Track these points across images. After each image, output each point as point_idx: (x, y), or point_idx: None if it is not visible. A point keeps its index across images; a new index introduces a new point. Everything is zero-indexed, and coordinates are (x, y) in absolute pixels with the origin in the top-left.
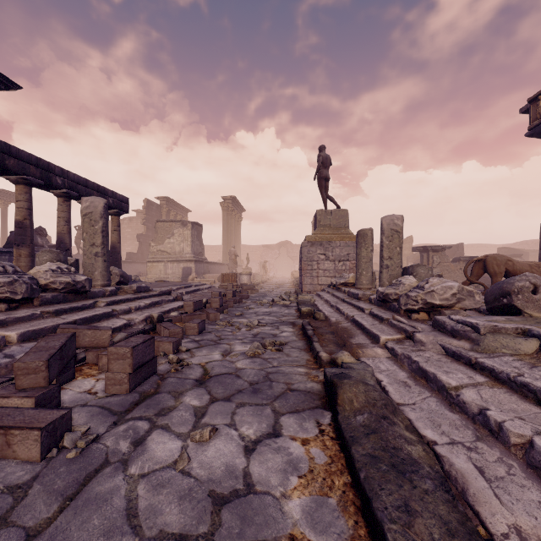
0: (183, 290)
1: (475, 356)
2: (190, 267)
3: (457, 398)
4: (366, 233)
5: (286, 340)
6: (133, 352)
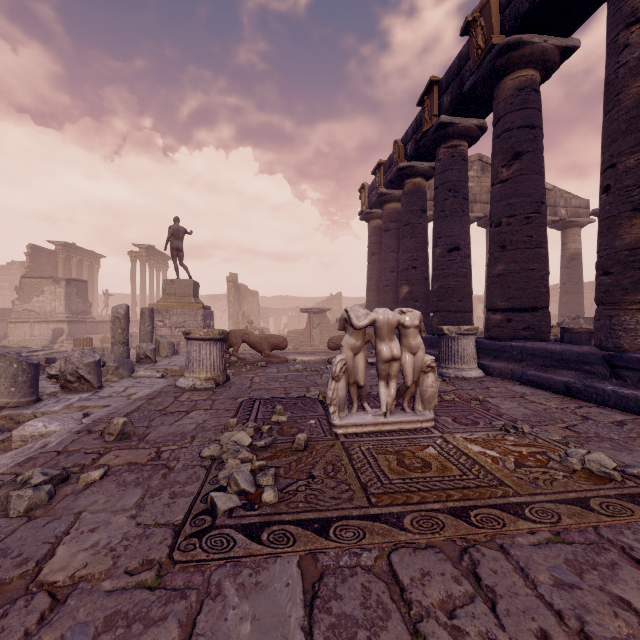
0: None
1: None
2: (62, 328)
3: None
4: (144, 312)
5: None
6: None
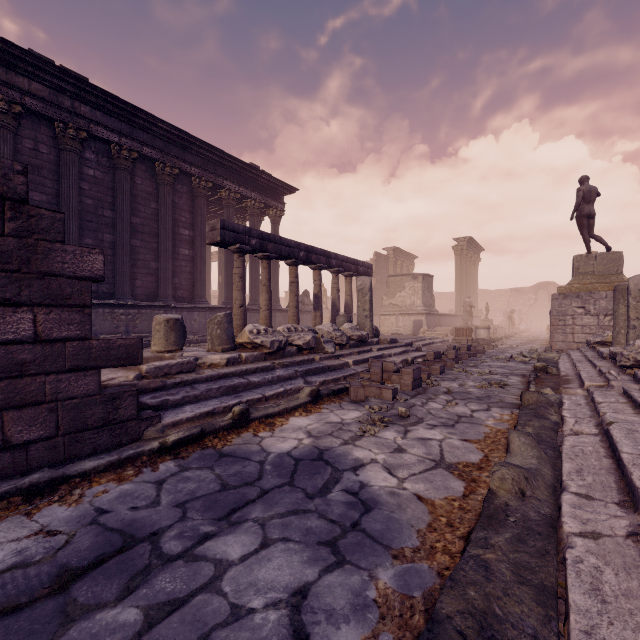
0: (420, 343)
1: (632, 391)
2: (421, 320)
3: (596, 406)
4: (625, 288)
5: (511, 384)
6: (413, 371)
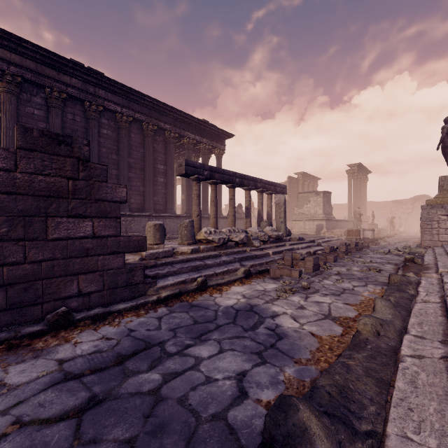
0: (320, 240)
1: None
2: (322, 224)
3: (443, 285)
4: None
5: (385, 269)
6: (313, 259)
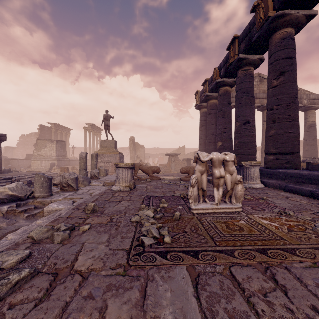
0: (29, 176)
1: None
2: (54, 163)
3: None
4: (93, 155)
5: None
6: None
